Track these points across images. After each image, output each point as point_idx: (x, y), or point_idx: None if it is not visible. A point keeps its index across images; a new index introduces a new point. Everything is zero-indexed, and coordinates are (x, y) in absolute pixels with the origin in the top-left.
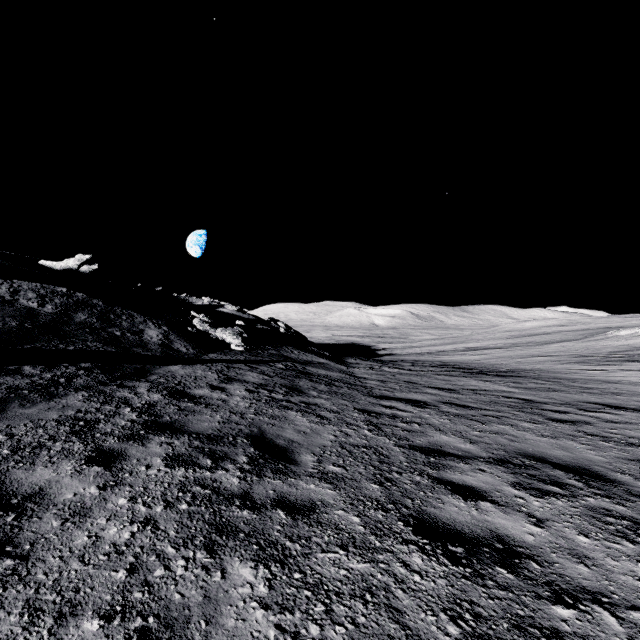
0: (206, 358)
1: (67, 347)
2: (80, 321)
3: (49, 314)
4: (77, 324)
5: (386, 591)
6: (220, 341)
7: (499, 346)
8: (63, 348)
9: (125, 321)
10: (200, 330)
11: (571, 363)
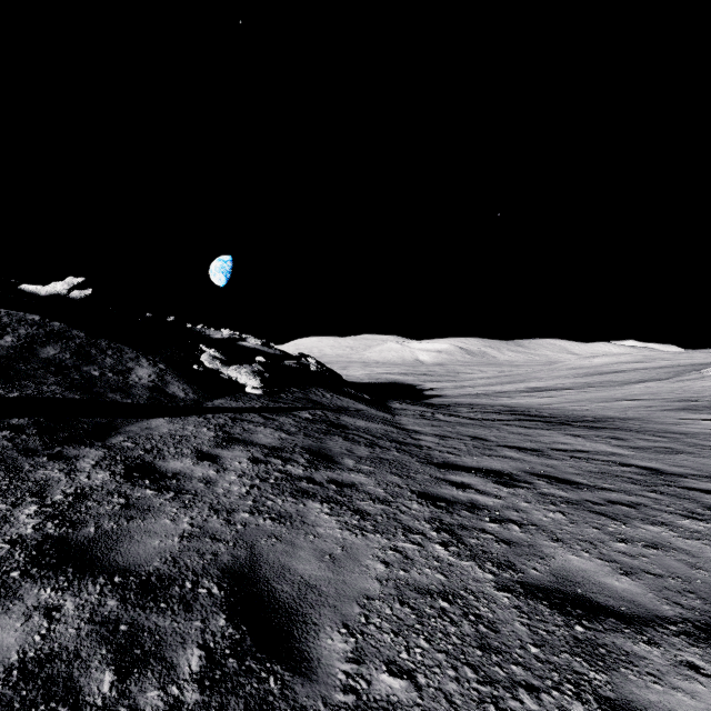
0: (209, 406)
1: (7, 393)
2: (46, 357)
3: (5, 348)
4: (40, 361)
5: None
6: (233, 382)
7: (569, 386)
8: (0, 395)
9: (110, 357)
10: (209, 368)
11: (673, 410)
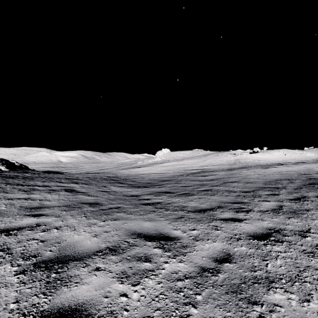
0: (1, 172)
1: None
2: None
3: None
4: None
5: (66, 179)
6: None
7: (110, 168)
8: None
9: None
10: None
11: (119, 170)
